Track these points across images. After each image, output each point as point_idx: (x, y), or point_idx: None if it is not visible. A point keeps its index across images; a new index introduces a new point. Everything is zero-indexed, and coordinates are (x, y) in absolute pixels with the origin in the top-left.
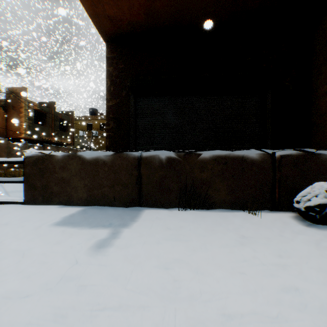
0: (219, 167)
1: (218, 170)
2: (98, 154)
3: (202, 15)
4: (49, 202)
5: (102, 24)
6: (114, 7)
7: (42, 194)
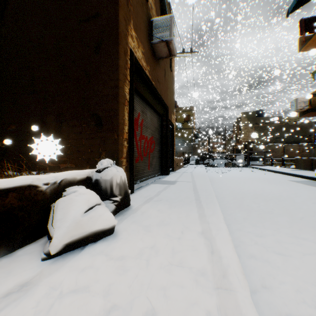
0: None
1: None
2: (304, 158)
3: None
4: (297, 168)
5: None
6: (315, 114)
7: (296, 166)
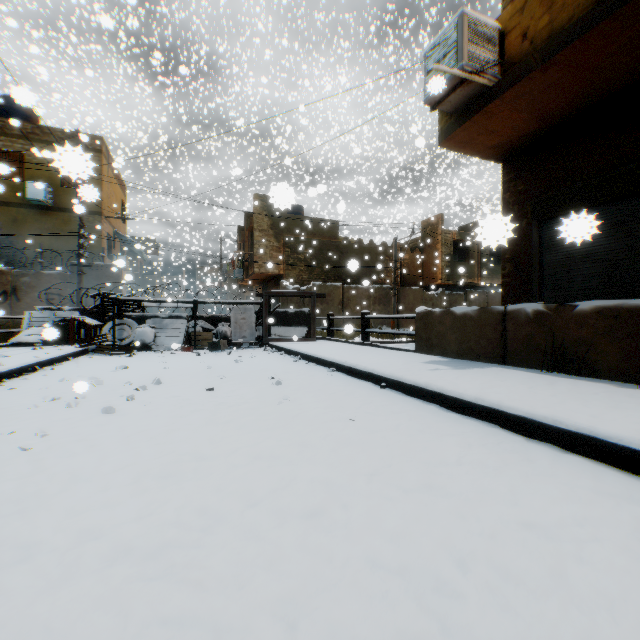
0: (604, 322)
1: (602, 326)
2: (466, 309)
3: (637, 70)
4: (430, 352)
5: (488, 154)
6: (494, 138)
7: (426, 345)
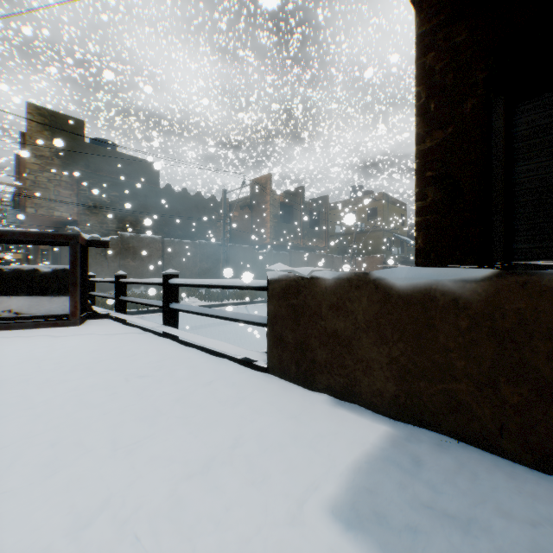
0: None
1: None
2: (434, 275)
3: None
4: (307, 381)
5: None
6: None
7: (295, 360)
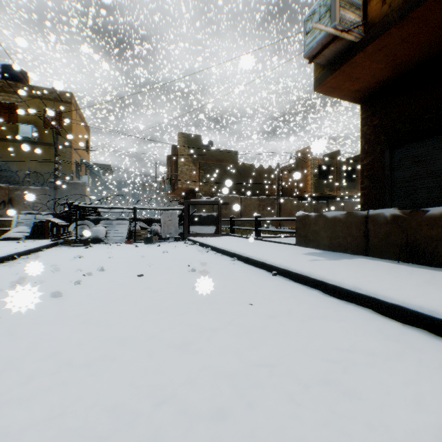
0: None
1: None
2: (335, 213)
3: None
4: (307, 246)
5: (351, 97)
6: (357, 84)
7: (304, 240)
